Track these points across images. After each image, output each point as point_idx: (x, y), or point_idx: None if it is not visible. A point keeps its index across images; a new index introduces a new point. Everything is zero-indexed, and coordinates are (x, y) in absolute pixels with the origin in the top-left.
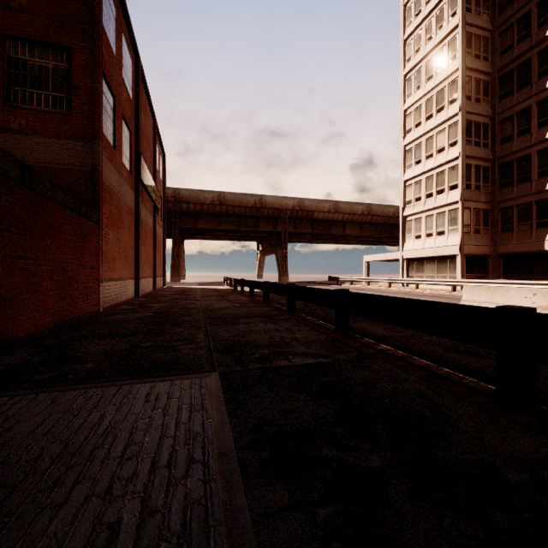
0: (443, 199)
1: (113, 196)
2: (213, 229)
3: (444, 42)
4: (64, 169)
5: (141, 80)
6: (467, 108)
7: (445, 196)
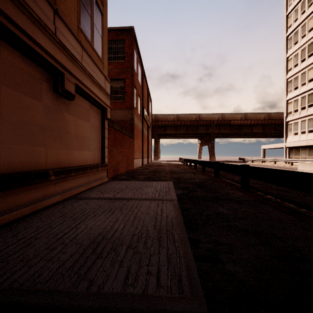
0: (312, 110)
1: (136, 127)
2: (174, 133)
3: None
4: (123, 120)
5: (143, 75)
6: None
7: None
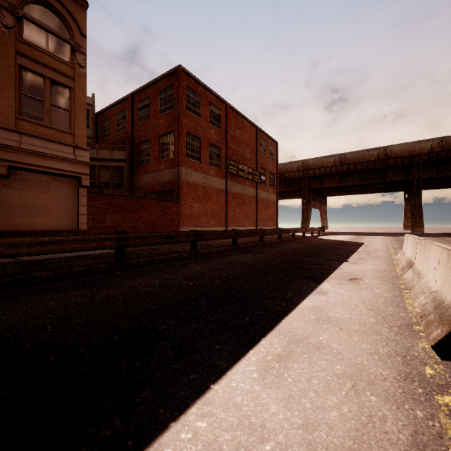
0: None
1: (198, 187)
2: (343, 186)
3: None
4: (172, 181)
5: (236, 113)
6: None
7: None
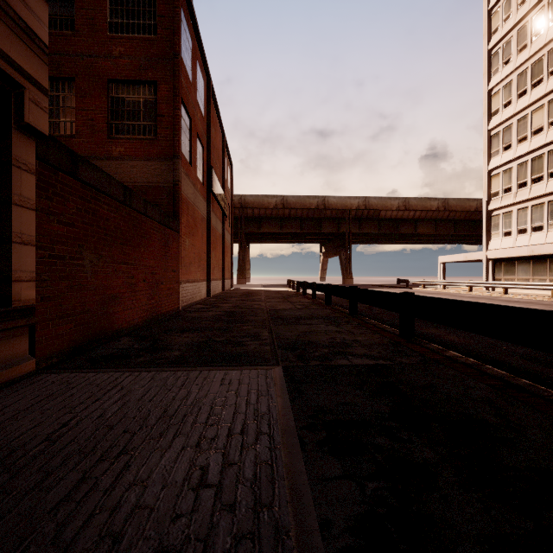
0: (540, 189)
1: (189, 207)
2: (276, 233)
3: (543, 3)
4: (152, 186)
5: (212, 99)
6: None
7: (544, 184)
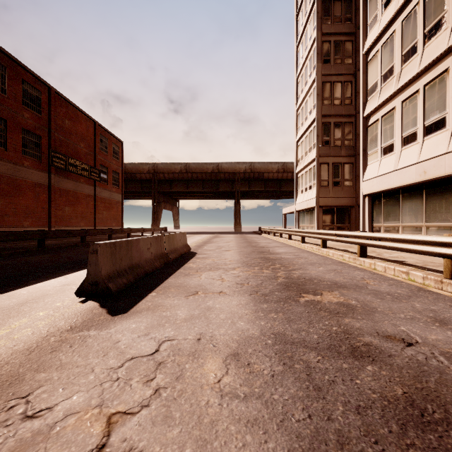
0: (310, 157)
1: (2, 178)
2: (190, 191)
3: (311, 14)
4: None
5: (65, 100)
6: (324, 71)
7: (311, 154)
